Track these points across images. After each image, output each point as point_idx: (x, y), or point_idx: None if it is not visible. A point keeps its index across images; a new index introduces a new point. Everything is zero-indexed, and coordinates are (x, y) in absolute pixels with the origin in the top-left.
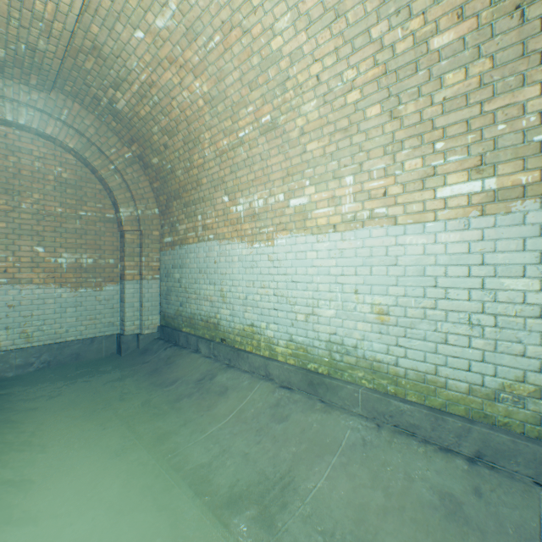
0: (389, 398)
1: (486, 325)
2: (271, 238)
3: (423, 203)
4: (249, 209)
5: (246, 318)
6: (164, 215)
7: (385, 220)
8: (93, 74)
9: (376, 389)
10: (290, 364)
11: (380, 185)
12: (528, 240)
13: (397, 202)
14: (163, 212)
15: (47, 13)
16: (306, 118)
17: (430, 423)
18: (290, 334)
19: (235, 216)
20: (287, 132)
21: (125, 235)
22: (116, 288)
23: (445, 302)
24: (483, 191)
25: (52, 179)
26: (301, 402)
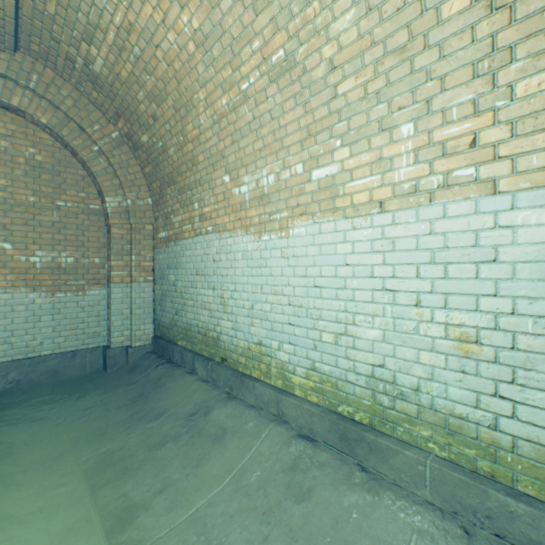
0: (485, 485)
1: None
2: (285, 226)
3: None
4: (256, 190)
5: (252, 334)
6: (158, 206)
7: (474, 187)
8: (59, 21)
9: (454, 461)
10: (311, 403)
11: (465, 129)
12: None
13: (498, 155)
14: (157, 202)
15: None
16: (338, 42)
17: None
18: (311, 361)
19: (238, 200)
20: (308, 71)
21: (112, 230)
22: (102, 292)
23: None
24: None
25: (22, 162)
26: (329, 467)
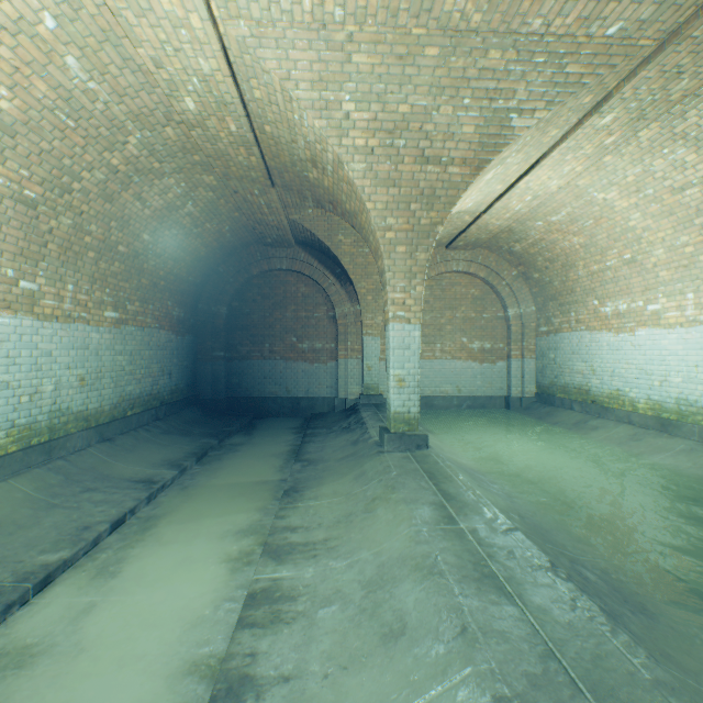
0: None
1: None
2: (632, 330)
3: None
4: (614, 310)
5: (612, 385)
6: (539, 311)
7: None
8: (503, 238)
9: None
10: (647, 415)
11: None
12: None
13: None
14: (539, 309)
15: (493, 228)
16: (656, 258)
17: None
18: (647, 395)
19: (603, 314)
20: (643, 264)
21: (511, 328)
22: (503, 364)
23: None
24: None
25: (469, 297)
26: (651, 434)
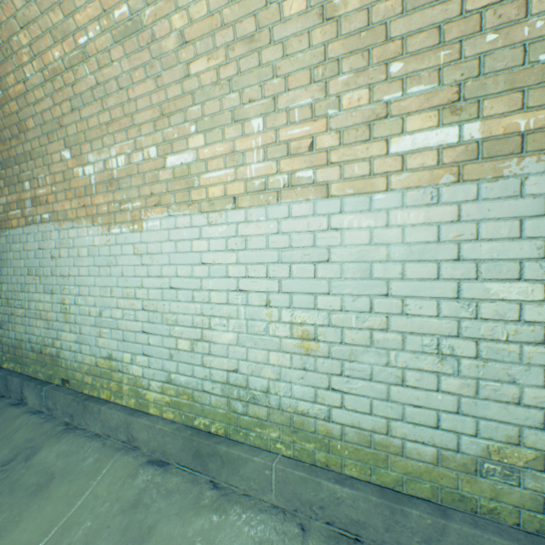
0: (320, 477)
1: (464, 356)
2: (138, 218)
3: (369, 162)
4: (104, 172)
5: (101, 347)
6: None
7: (312, 189)
8: None
9: (298, 457)
10: (166, 420)
11: (305, 132)
12: (527, 220)
13: (331, 161)
14: None
15: None
16: (189, 13)
17: (383, 520)
18: (167, 372)
19: (83, 183)
20: (158, 39)
21: None
22: None
23: (403, 320)
24: (461, 143)
25: None
26: (178, 494)
